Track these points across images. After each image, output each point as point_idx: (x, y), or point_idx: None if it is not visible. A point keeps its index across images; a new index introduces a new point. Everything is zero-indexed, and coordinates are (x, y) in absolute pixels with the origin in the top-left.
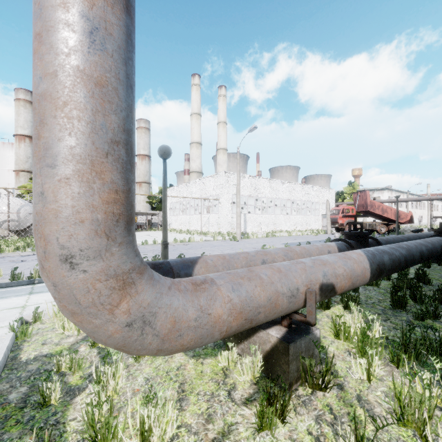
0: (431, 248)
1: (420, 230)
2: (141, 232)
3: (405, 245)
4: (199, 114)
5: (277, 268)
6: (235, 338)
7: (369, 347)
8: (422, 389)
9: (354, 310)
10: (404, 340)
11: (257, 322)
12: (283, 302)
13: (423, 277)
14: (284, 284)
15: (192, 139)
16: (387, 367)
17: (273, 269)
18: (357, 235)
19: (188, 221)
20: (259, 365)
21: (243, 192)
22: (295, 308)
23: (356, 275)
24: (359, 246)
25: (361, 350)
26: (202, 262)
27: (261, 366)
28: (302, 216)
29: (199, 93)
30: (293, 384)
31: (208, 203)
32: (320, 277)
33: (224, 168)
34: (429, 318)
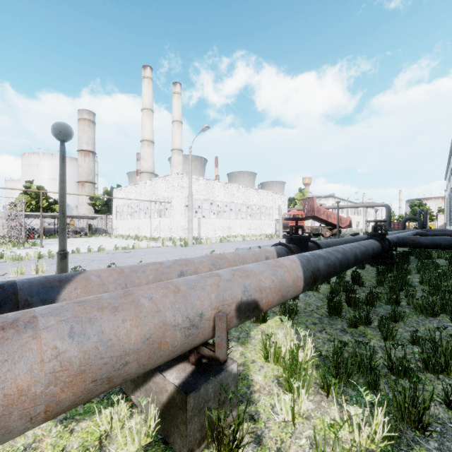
0: (365, 250)
1: (357, 234)
2: (80, 238)
3: (341, 248)
4: (152, 110)
5: (174, 287)
6: (131, 383)
7: (297, 375)
8: (351, 428)
9: (288, 325)
10: (335, 360)
11: (126, 377)
12: (175, 338)
13: (357, 280)
14: (180, 310)
15: (143, 137)
16: (316, 397)
17: (168, 289)
18: (298, 239)
19: (137, 226)
20: (152, 425)
21: (197, 195)
22: (200, 341)
23: (287, 286)
24: (299, 251)
25: (288, 380)
26: (80, 279)
27: (157, 424)
28: (256, 221)
29: (151, 87)
30: (194, 450)
31: (159, 206)
32: (238, 294)
33: (179, 169)
34: (362, 324)
